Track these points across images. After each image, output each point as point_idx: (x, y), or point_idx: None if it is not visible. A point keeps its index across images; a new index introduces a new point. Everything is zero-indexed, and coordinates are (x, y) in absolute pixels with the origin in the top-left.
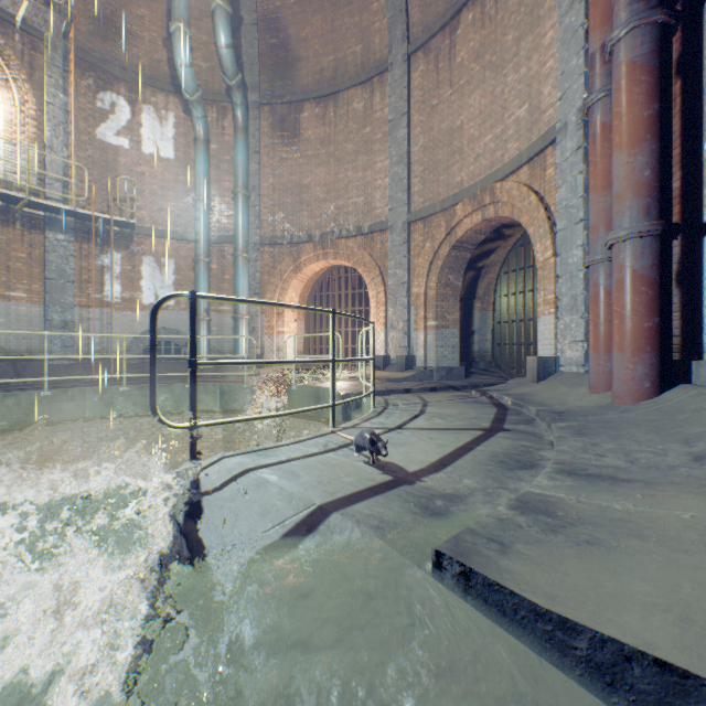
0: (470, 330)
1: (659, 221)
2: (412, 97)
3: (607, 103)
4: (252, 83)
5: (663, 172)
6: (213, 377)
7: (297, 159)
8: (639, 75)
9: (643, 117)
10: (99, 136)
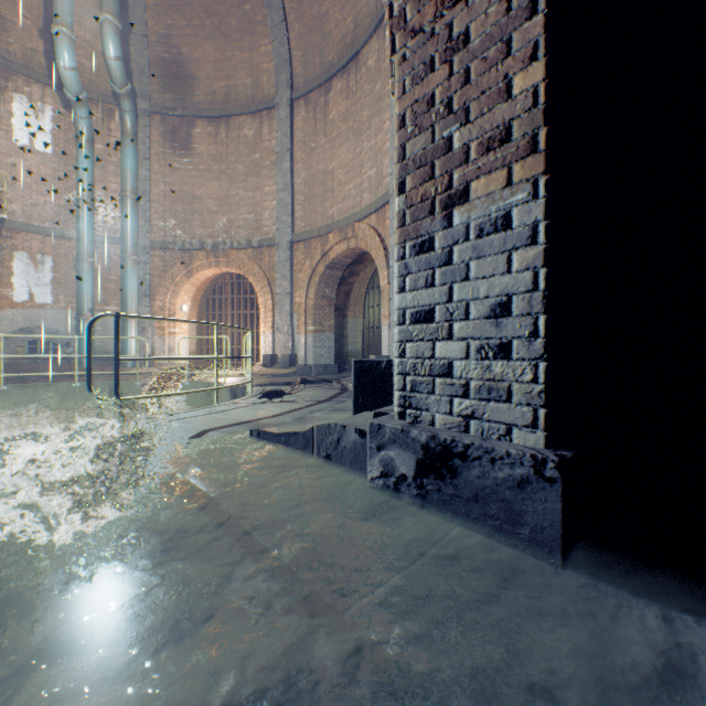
0: (345, 334)
1: None
2: (295, 136)
3: None
4: (142, 91)
5: None
6: (100, 377)
7: (189, 171)
8: None
9: None
10: None
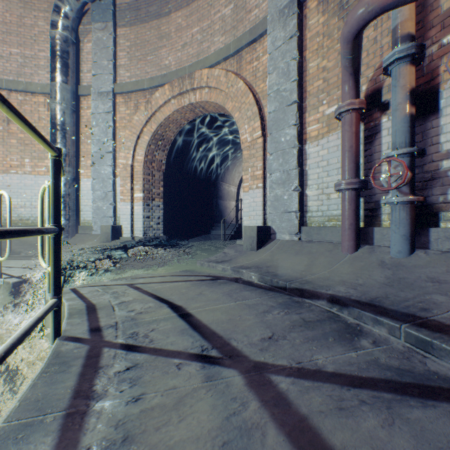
0: None
1: None
2: None
3: None
4: None
5: None
6: None
7: None
8: None
9: None
10: None
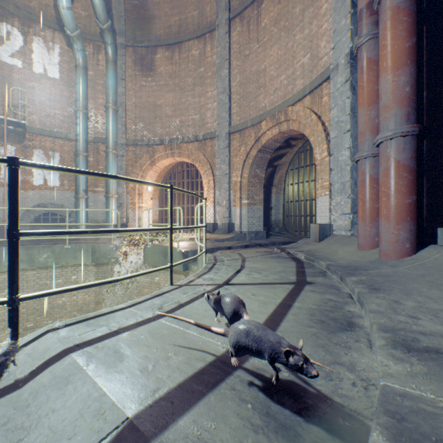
0: (269, 206)
1: (417, 124)
2: (232, 49)
3: (372, 43)
4: (119, 30)
5: (418, 89)
6: (89, 239)
7: (152, 86)
8: (402, 16)
9: (405, 47)
10: None
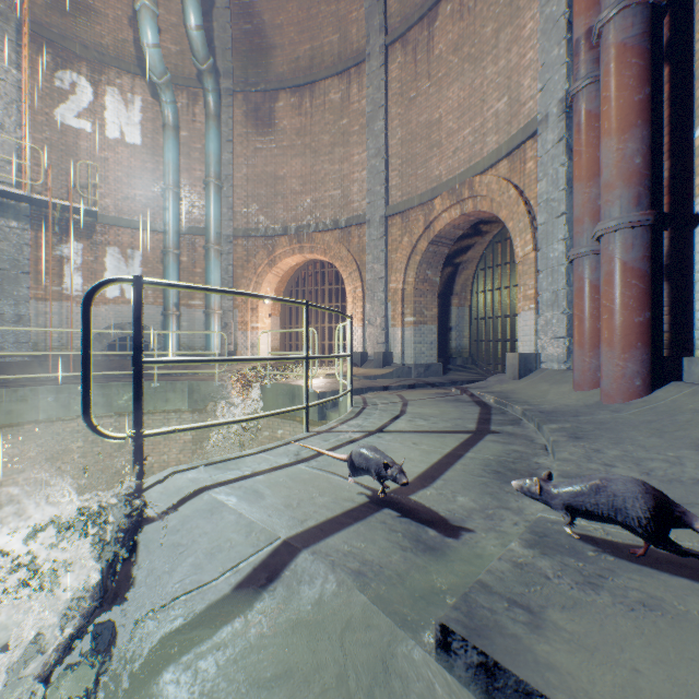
0: (448, 326)
1: (650, 210)
2: (389, 89)
3: (592, 90)
4: (224, 69)
5: (654, 160)
6: (182, 375)
7: (272, 149)
8: (629, 57)
9: (634, 101)
10: (58, 117)
